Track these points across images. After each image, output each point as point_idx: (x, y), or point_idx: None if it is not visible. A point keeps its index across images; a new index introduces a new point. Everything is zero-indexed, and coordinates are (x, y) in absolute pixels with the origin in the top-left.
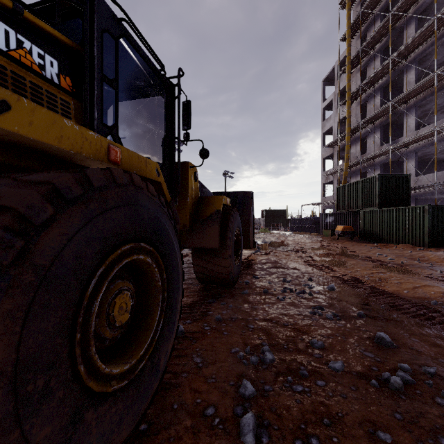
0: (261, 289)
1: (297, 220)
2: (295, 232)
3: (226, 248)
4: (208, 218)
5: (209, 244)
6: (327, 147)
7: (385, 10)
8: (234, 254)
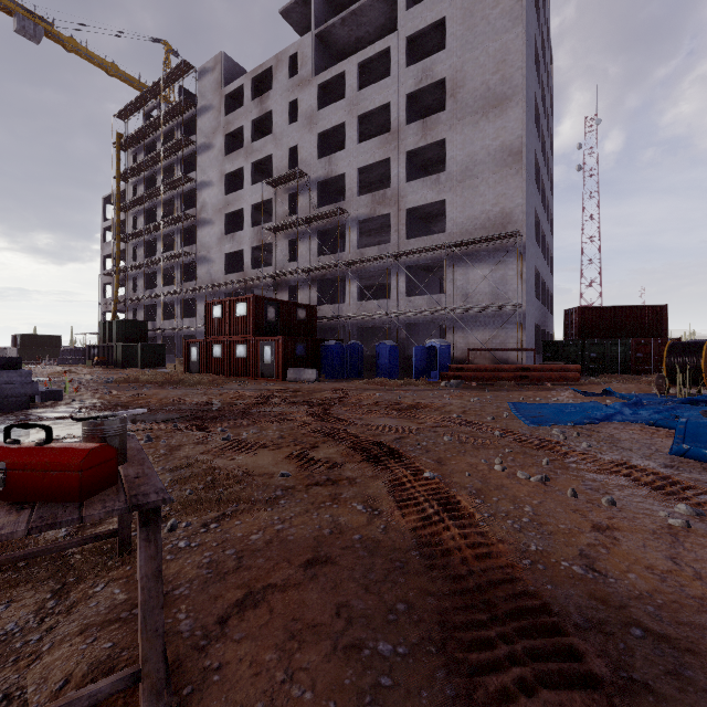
0: None
1: (66, 351)
2: (61, 365)
3: None
4: None
5: None
6: (105, 275)
7: (150, 177)
8: None
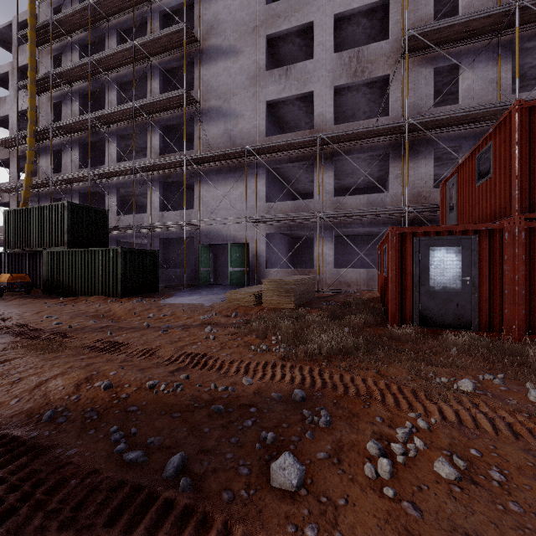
0: None
1: None
2: None
3: None
4: None
5: None
6: None
7: None
8: None
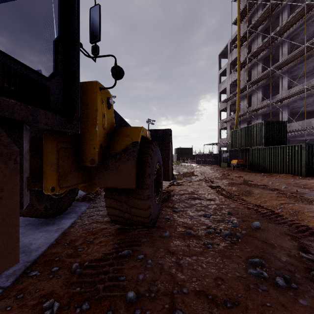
0: (183, 228)
1: (201, 155)
2: (199, 164)
3: (144, 187)
4: (122, 152)
5: (123, 183)
6: (223, 102)
7: (265, 2)
8: (154, 192)
